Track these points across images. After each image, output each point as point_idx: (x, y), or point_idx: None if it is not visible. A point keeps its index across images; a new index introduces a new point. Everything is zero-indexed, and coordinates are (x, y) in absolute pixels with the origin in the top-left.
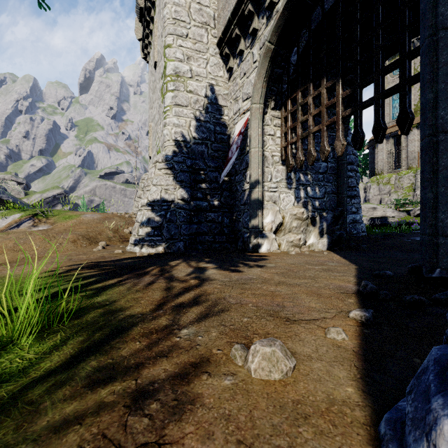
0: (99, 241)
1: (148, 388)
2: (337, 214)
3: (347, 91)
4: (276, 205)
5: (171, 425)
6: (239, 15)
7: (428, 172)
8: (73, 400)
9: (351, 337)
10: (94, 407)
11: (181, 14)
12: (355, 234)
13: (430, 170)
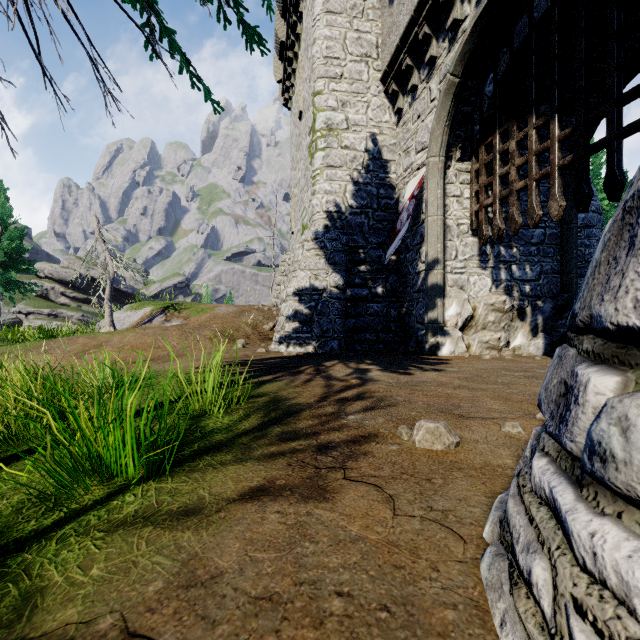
0: (237, 338)
1: (327, 445)
2: (560, 303)
3: (566, 131)
4: (464, 292)
5: (350, 462)
6: (410, 41)
7: None
8: (272, 446)
9: (530, 432)
10: (290, 450)
11: (334, 49)
12: None
13: None
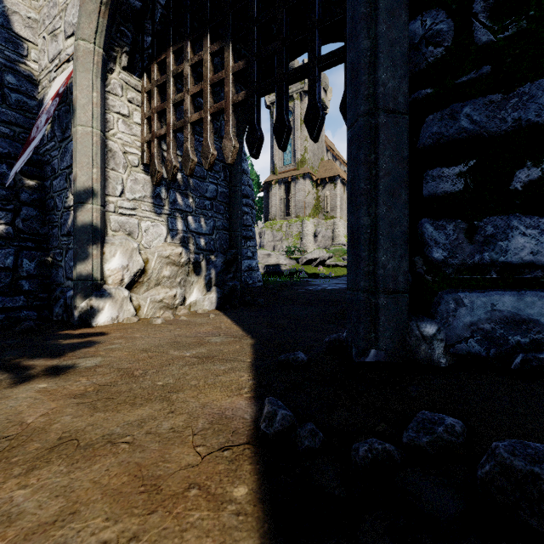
0: None
1: None
2: (229, 258)
3: (240, 63)
4: (134, 239)
5: None
6: None
7: (364, 179)
8: None
9: None
10: None
11: None
12: (251, 285)
13: (366, 176)
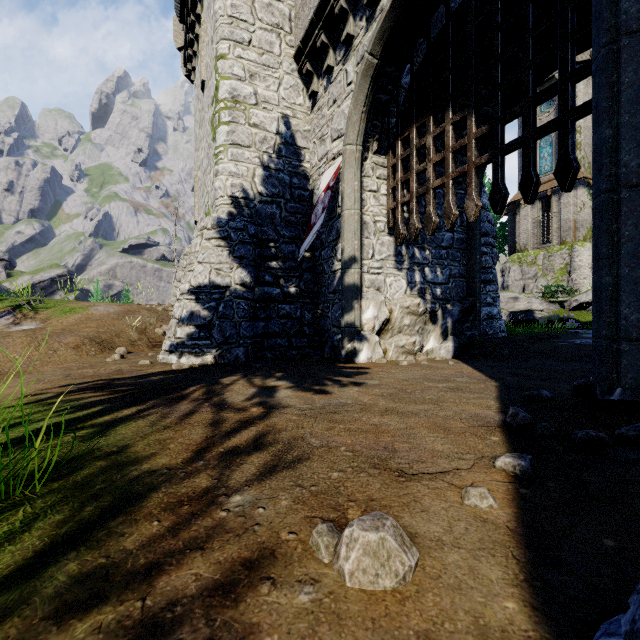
0: (117, 346)
1: (162, 617)
2: (466, 307)
3: (483, 128)
4: (381, 293)
5: None
6: (326, 15)
7: (605, 245)
8: None
9: (502, 502)
10: None
11: (241, 10)
12: (491, 335)
13: (607, 242)
